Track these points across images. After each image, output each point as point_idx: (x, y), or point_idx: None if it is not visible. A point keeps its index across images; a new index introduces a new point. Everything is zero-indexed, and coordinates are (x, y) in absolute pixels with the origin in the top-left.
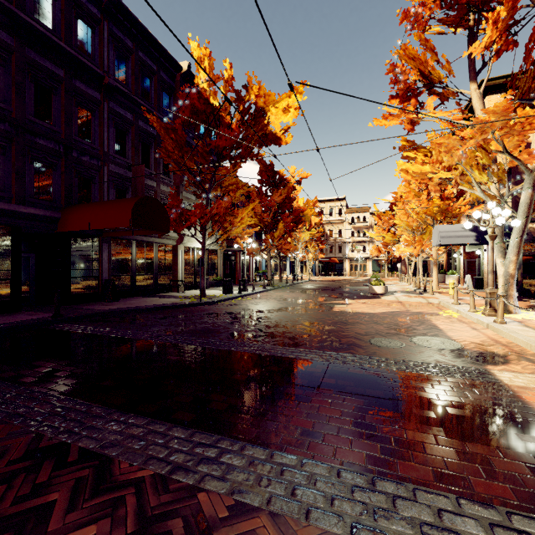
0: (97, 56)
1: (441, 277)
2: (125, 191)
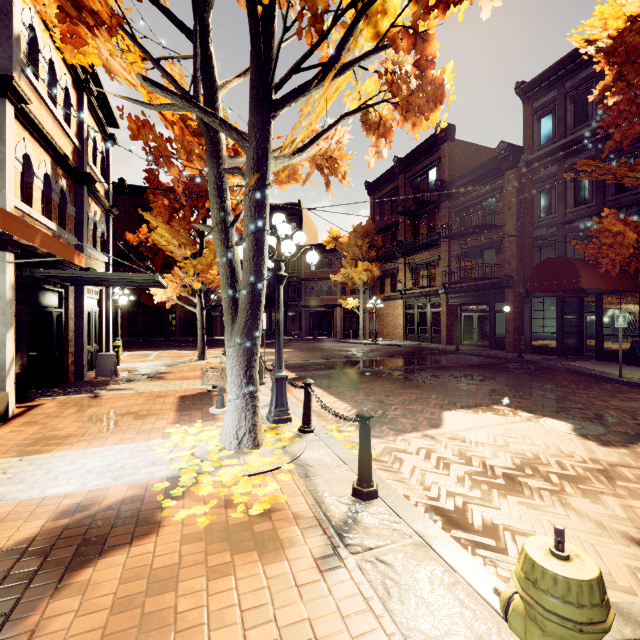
0: None
1: None
2: None
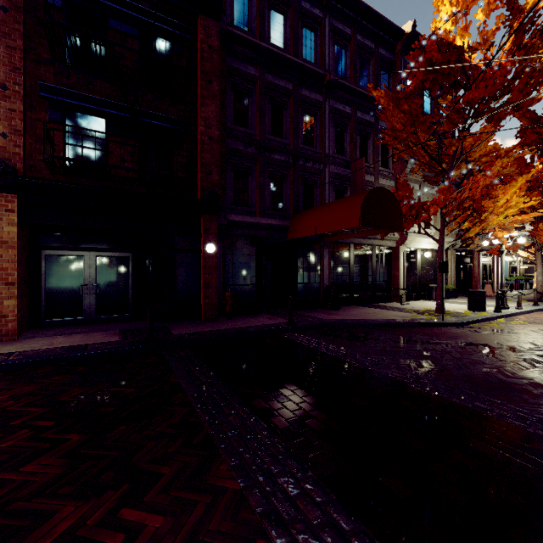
0: (318, 58)
1: None
2: (343, 191)
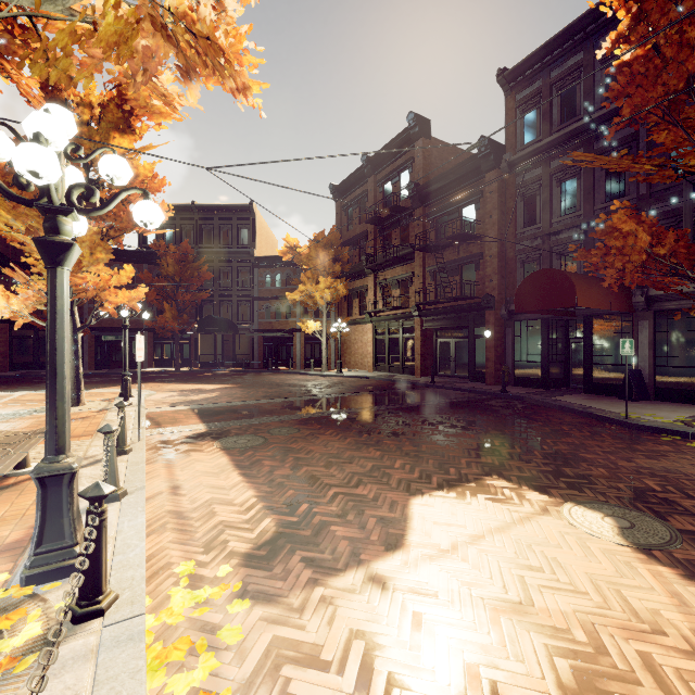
0: None
1: None
2: (694, 227)
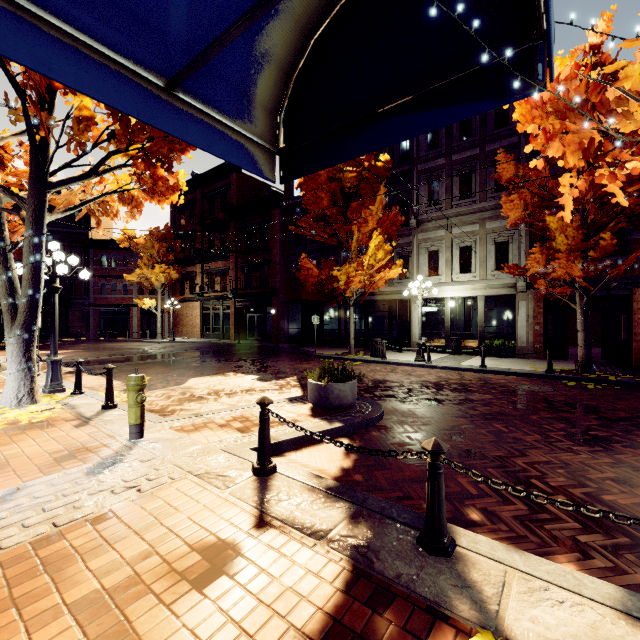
0: None
1: None
2: None
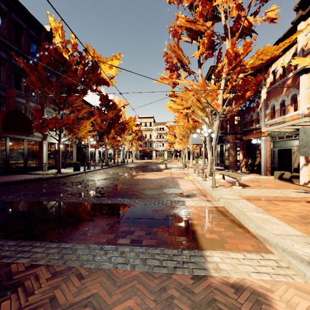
0: None
1: (197, 160)
2: (1, 104)
